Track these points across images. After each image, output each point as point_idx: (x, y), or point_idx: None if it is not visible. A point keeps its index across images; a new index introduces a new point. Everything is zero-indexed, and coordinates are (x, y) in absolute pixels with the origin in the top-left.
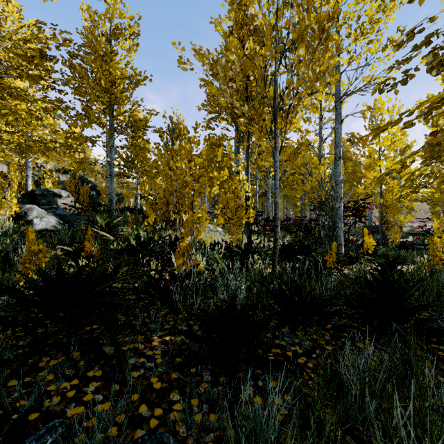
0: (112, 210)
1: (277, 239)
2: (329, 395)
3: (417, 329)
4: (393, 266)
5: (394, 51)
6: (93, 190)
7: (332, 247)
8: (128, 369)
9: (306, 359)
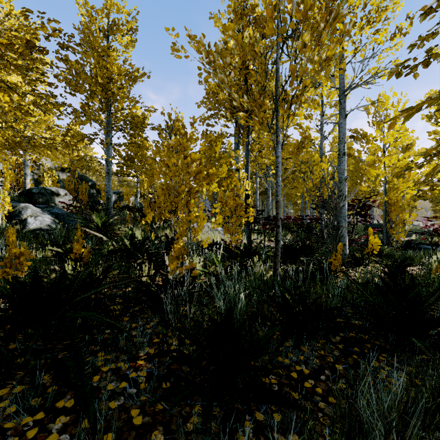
0: (109, 209)
1: (278, 241)
2: (344, 436)
3: (438, 345)
4: (402, 268)
5: (420, 22)
6: (93, 188)
7: (337, 248)
8: (106, 397)
9: (314, 381)
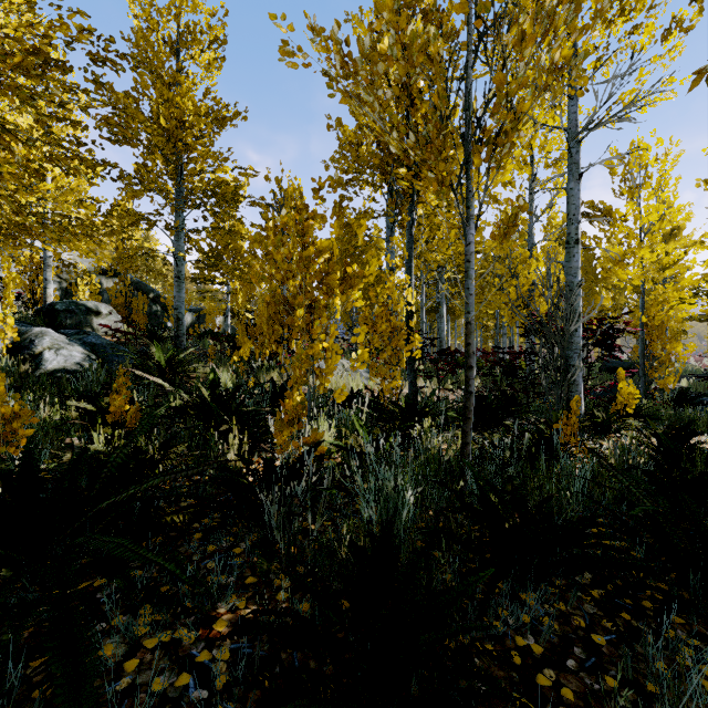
0: (180, 336)
1: (470, 393)
2: None
3: None
4: (686, 440)
5: None
6: (156, 303)
7: (571, 405)
8: None
9: (554, 673)
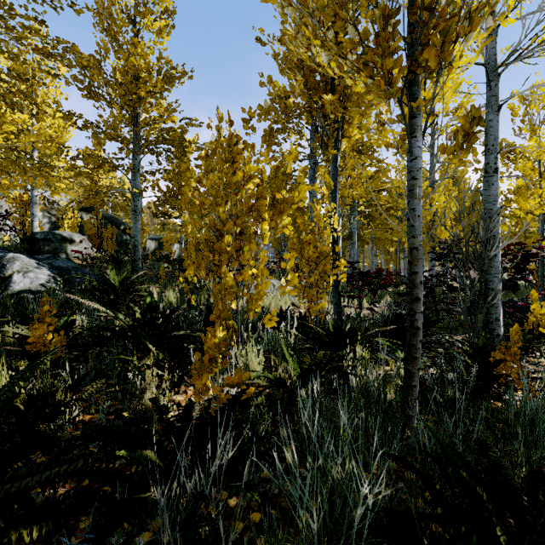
0: (136, 260)
1: (417, 328)
2: None
3: None
4: None
5: None
6: (126, 234)
7: (511, 334)
8: None
9: None
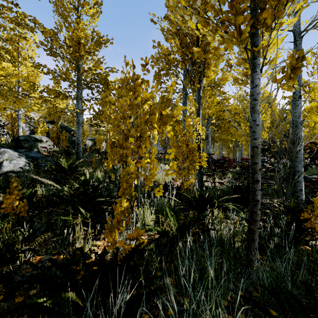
0: (79, 152)
1: (257, 200)
2: None
3: None
4: None
5: None
6: (74, 136)
7: (315, 202)
8: None
9: None
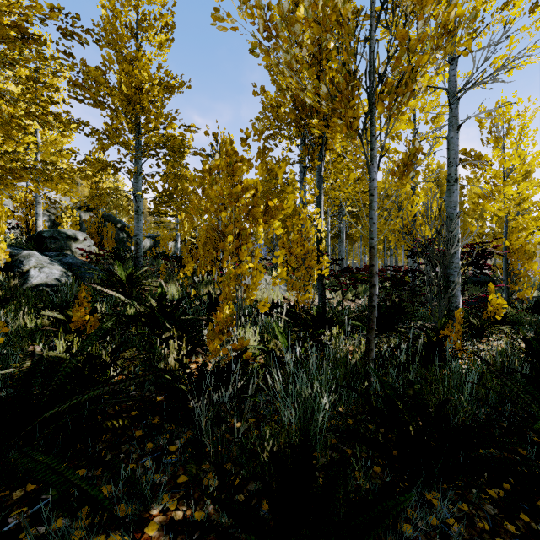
0: (138, 257)
1: (374, 307)
2: None
3: None
4: None
5: None
6: (123, 232)
7: (456, 315)
8: None
9: None
